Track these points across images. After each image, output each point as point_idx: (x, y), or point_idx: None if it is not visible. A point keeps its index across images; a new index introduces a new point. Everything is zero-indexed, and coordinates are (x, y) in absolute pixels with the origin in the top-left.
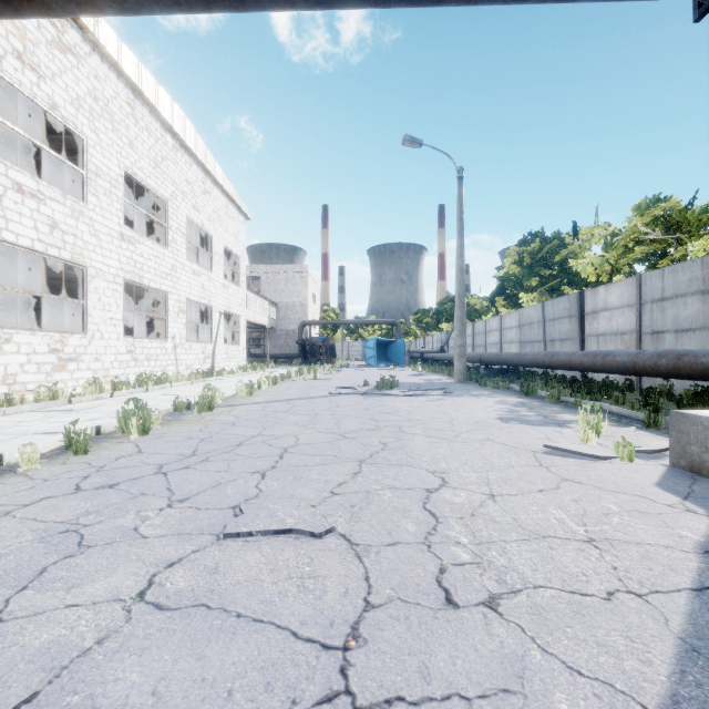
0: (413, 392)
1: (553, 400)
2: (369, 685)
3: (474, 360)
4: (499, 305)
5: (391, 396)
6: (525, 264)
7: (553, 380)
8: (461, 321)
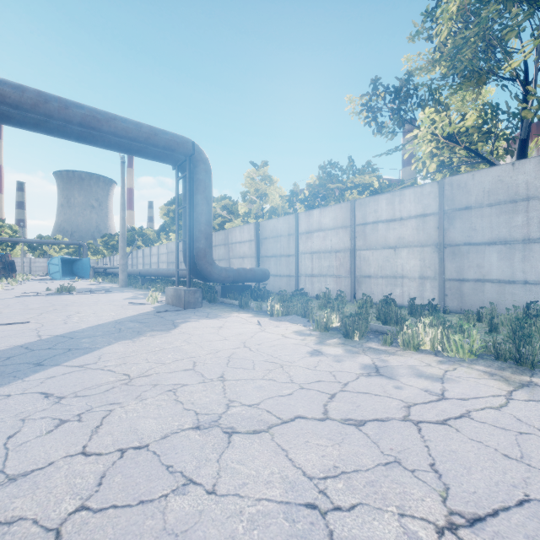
0: (85, 292)
1: (162, 291)
2: (42, 329)
3: (137, 273)
4: (162, 237)
5: (68, 295)
6: (171, 216)
7: (170, 283)
8: (123, 250)
